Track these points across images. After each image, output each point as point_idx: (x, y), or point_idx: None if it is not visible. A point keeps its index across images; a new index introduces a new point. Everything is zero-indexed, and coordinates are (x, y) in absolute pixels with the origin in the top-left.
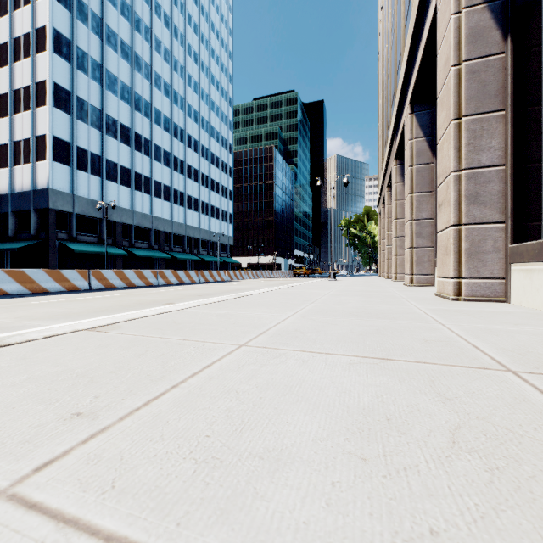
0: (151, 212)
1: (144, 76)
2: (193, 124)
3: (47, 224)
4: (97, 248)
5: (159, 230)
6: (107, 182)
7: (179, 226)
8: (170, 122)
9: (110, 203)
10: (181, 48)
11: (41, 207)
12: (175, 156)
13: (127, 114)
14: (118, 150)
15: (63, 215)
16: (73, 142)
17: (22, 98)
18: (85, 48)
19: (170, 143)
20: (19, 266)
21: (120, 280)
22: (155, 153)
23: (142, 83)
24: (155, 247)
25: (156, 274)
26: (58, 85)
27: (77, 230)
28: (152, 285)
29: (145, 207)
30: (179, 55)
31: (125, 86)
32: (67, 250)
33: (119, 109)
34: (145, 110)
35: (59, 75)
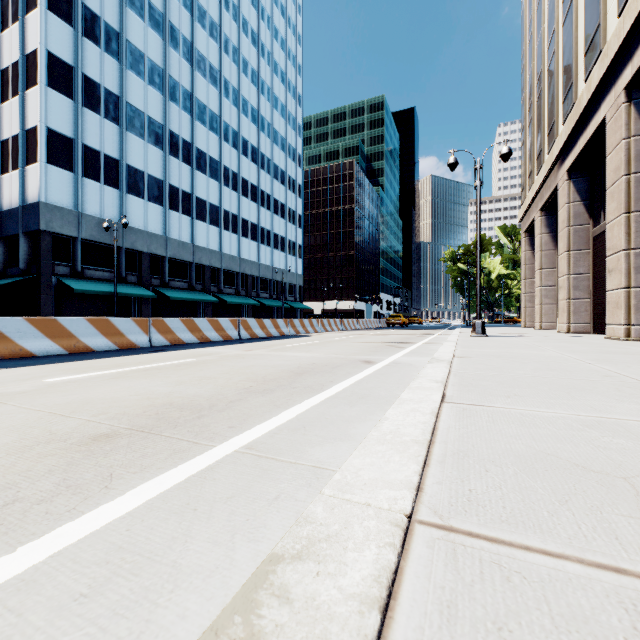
0: (192, 240)
1: (182, 56)
2: (249, 125)
3: (39, 253)
4: (113, 287)
5: (204, 264)
6: (129, 197)
7: (231, 259)
8: (218, 120)
9: (133, 225)
10: (234, 23)
11: (31, 229)
12: (225, 166)
13: (158, 105)
14: (145, 154)
15: (63, 241)
16: (77, 139)
17: (10, 80)
18: (96, 9)
19: (219, 149)
20: (9, 313)
21: (47, 339)
22: (198, 160)
23: (180, 65)
24: (198, 287)
25: (146, 325)
26: (56, 56)
27: (85, 262)
28: (133, 348)
29: (184, 233)
30: (231, 32)
31: (156, 67)
32: (70, 290)
33: (146, 98)
34: (184, 102)
35: (57, 42)
